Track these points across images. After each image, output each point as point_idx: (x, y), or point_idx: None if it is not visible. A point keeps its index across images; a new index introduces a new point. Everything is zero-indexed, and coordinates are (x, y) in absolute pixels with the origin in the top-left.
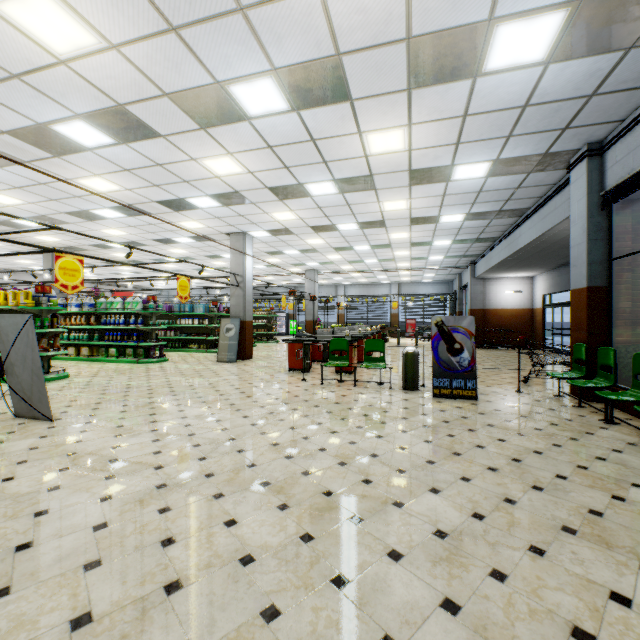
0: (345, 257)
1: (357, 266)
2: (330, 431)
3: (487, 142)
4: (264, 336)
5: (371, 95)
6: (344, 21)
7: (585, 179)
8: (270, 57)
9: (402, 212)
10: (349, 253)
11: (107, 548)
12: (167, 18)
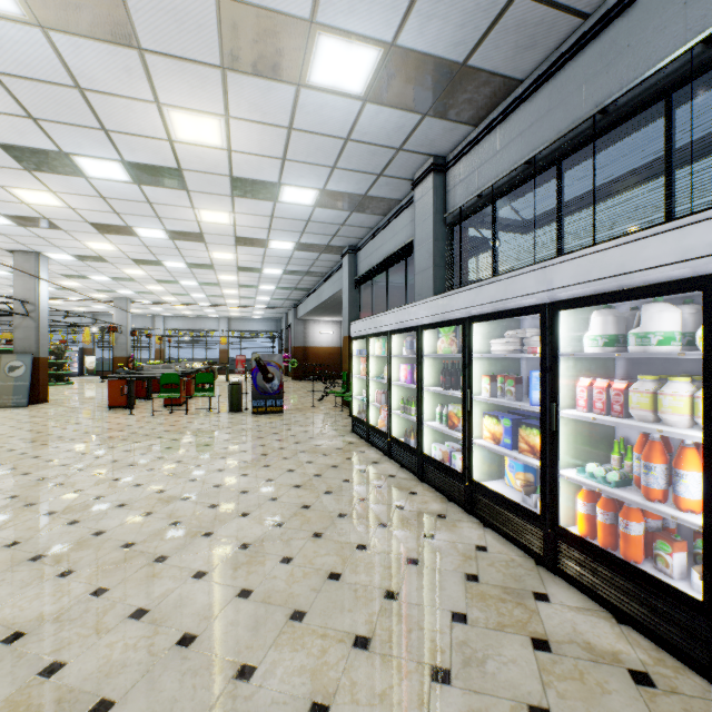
0: (169, 289)
1: (182, 299)
2: (172, 440)
3: (290, 232)
4: (50, 377)
5: (204, 192)
6: (187, 157)
7: (348, 267)
8: (122, 154)
9: (230, 261)
10: (174, 286)
11: (33, 500)
12: (29, 112)
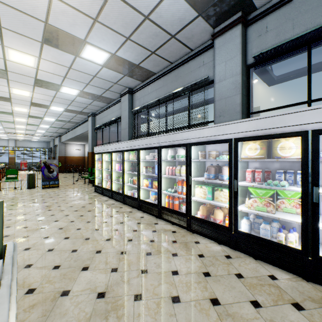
0: None
1: None
2: None
3: (63, 104)
4: None
5: (18, 81)
6: (12, 67)
7: (91, 122)
8: None
9: (25, 112)
10: None
11: None
12: None
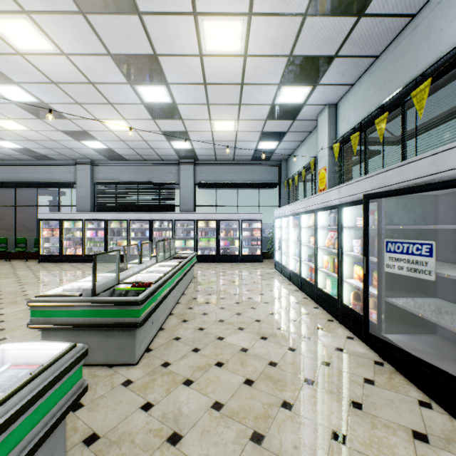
0: None
1: None
2: None
3: None
4: None
5: None
6: None
7: None
8: None
9: None
10: None
11: None
12: None
